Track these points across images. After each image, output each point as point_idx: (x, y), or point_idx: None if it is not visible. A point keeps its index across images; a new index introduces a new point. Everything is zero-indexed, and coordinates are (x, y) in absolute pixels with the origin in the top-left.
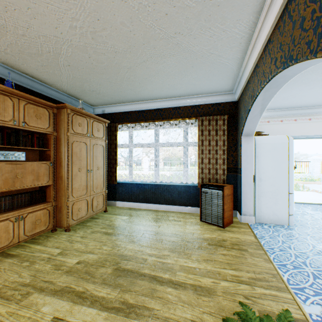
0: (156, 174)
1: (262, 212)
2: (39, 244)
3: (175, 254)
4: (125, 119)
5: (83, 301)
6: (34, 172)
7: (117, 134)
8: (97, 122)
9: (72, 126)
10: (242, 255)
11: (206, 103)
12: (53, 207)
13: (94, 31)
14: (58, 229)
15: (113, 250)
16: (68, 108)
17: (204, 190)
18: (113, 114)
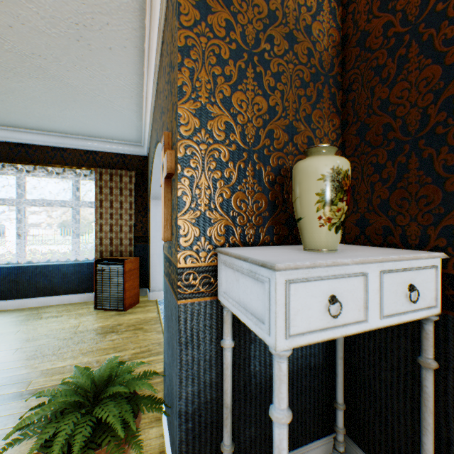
0: (21, 250)
1: None
2: None
3: (38, 360)
4: None
5: None
6: None
7: None
8: None
9: None
10: (135, 335)
11: (107, 151)
12: None
13: None
14: None
15: None
16: None
17: (101, 267)
18: None
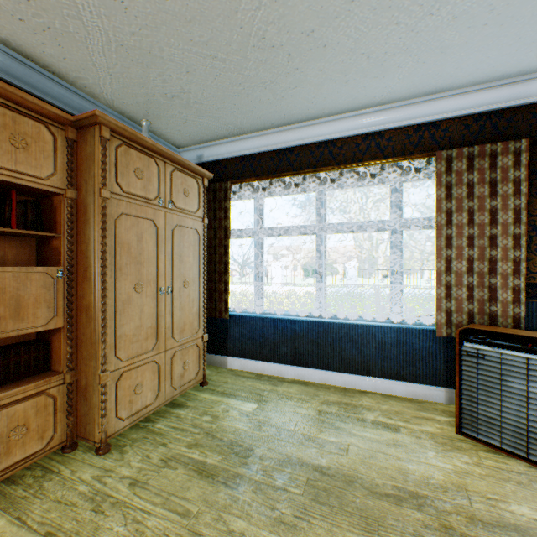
0: (320, 297)
1: None
2: (9, 508)
3: None
4: (246, 172)
5: None
6: (4, 295)
7: (229, 206)
8: (184, 174)
9: (115, 173)
10: None
11: (457, 114)
12: (65, 386)
13: None
14: (82, 440)
15: None
16: (103, 124)
17: (471, 348)
18: (221, 164)
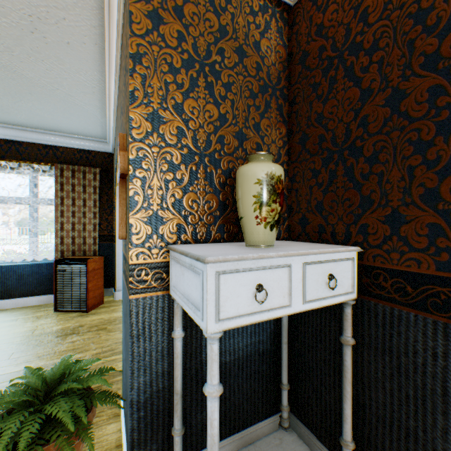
0: None
1: None
2: None
3: None
4: None
5: None
6: None
7: None
8: None
9: None
10: (97, 335)
11: (69, 146)
12: None
13: None
14: None
15: None
16: None
17: (62, 267)
18: None
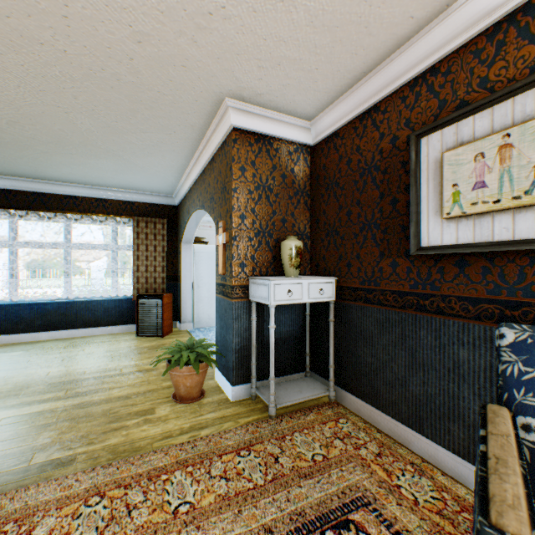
0: (68, 287)
1: (200, 317)
2: None
3: (116, 361)
4: (2, 200)
5: (29, 404)
6: None
7: None
8: None
9: None
10: None
11: (143, 201)
12: None
13: (16, 121)
14: None
15: (31, 377)
16: None
17: (142, 301)
18: None
